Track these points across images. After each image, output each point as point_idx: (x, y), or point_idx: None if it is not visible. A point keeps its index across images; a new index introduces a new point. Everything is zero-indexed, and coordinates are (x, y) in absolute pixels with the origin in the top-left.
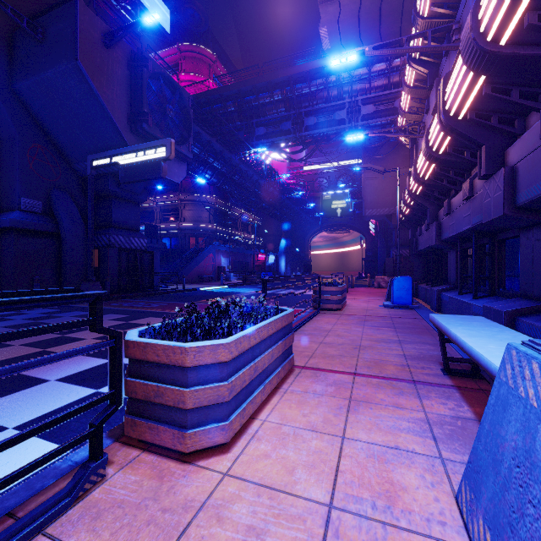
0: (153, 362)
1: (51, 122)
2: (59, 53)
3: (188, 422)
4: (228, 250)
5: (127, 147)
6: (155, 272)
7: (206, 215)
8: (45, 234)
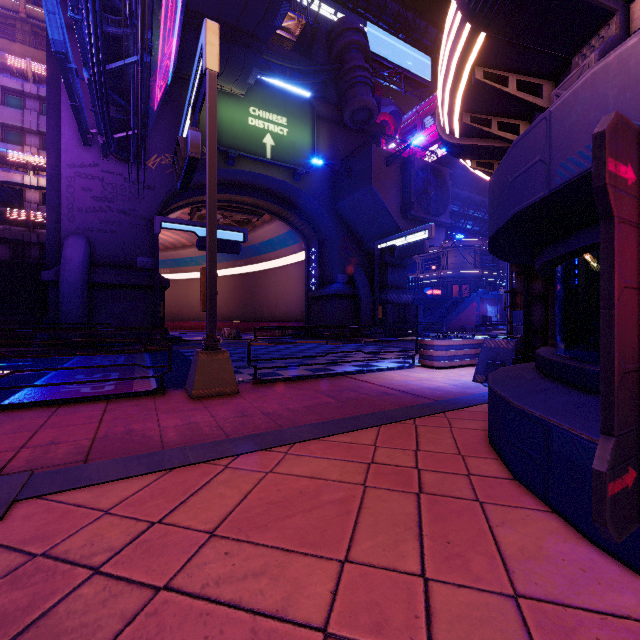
0: (425, 344)
1: (353, 222)
2: (361, 182)
3: (434, 359)
4: (496, 298)
5: (400, 233)
6: (419, 322)
7: (470, 260)
8: (349, 296)
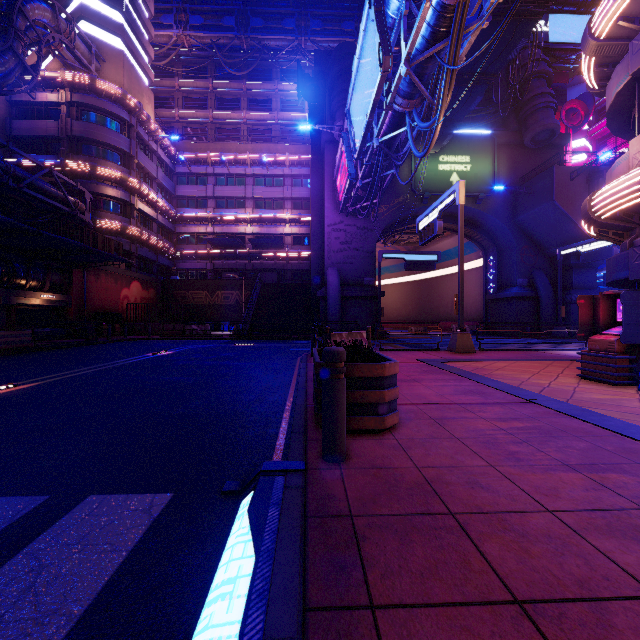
0: None
1: (533, 232)
2: (542, 198)
3: None
4: None
5: (585, 240)
6: None
7: None
8: (529, 298)
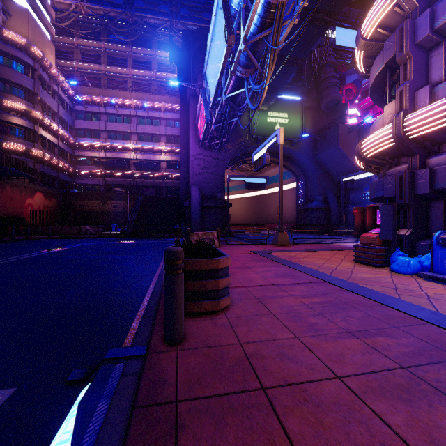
0: None
1: (326, 166)
2: (331, 144)
3: None
4: None
5: (357, 172)
6: None
7: None
8: (324, 209)
